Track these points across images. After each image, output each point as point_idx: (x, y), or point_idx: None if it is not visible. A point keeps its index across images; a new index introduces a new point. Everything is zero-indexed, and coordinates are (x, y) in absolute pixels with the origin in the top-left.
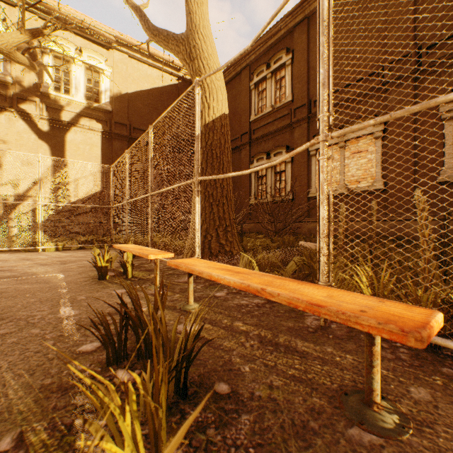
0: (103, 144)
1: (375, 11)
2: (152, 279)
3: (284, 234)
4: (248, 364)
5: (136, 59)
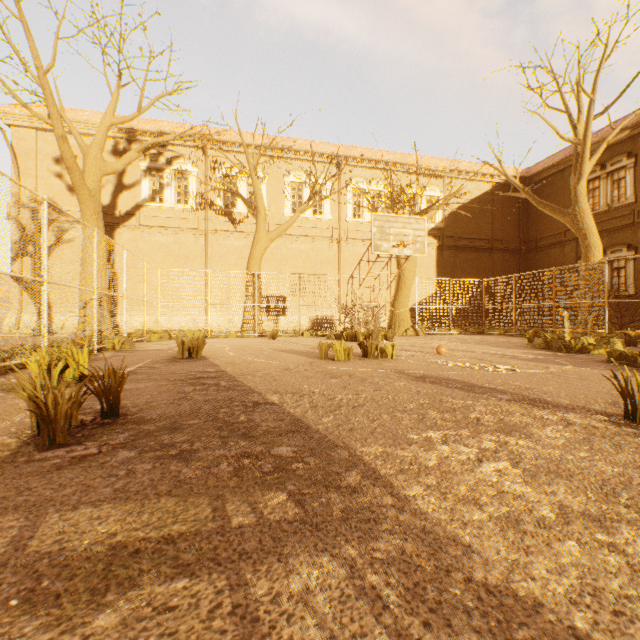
0: (437, 255)
1: None
2: None
3: (630, 327)
4: None
5: (458, 179)
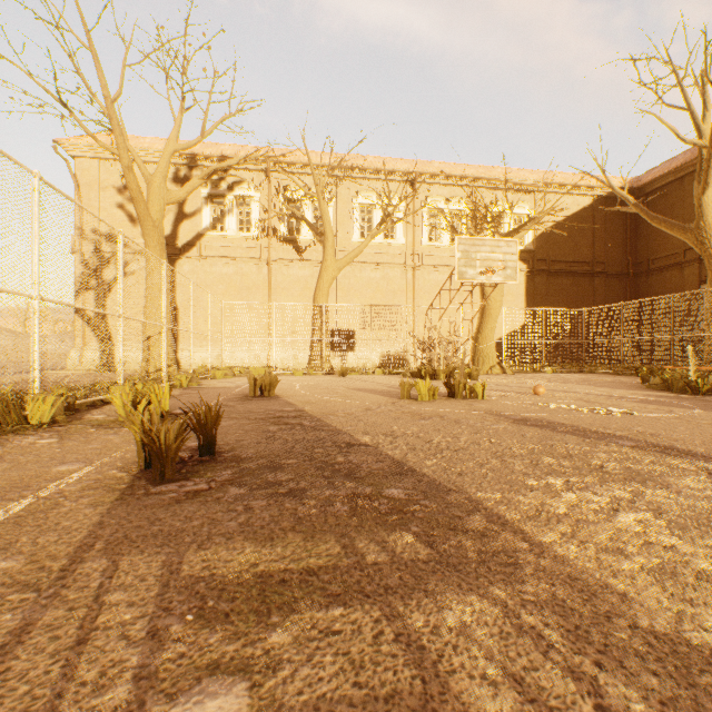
0: (526, 281)
1: None
2: None
3: None
4: None
5: (552, 193)
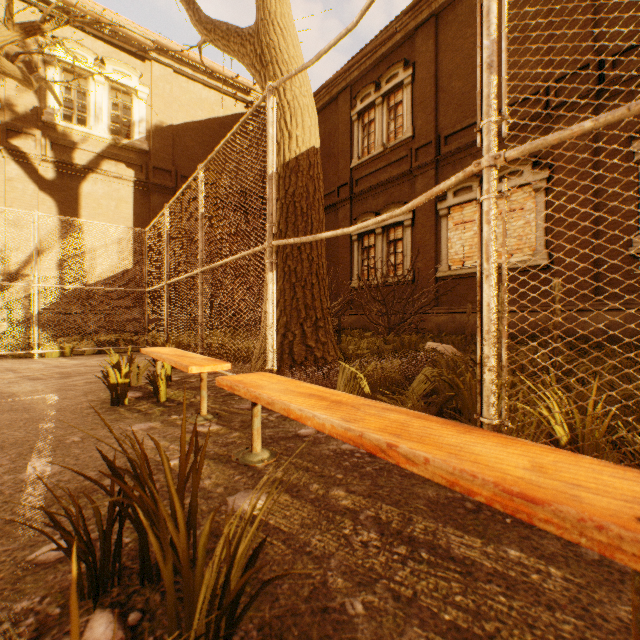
0: (137, 199)
1: (535, 4)
2: (198, 403)
3: (401, 331)
4: (360, 595)
5: (185, 75)
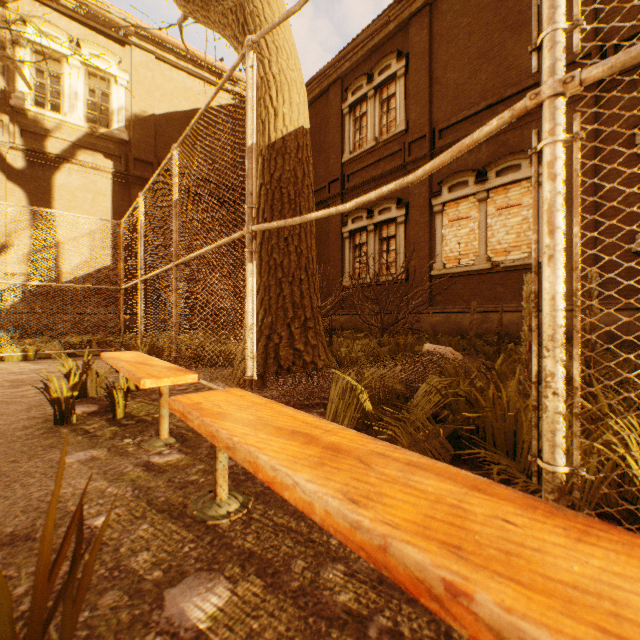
0: (115, 191)
1: None
2: None
3: (395, 332)
4: None
5: (168, 62)
